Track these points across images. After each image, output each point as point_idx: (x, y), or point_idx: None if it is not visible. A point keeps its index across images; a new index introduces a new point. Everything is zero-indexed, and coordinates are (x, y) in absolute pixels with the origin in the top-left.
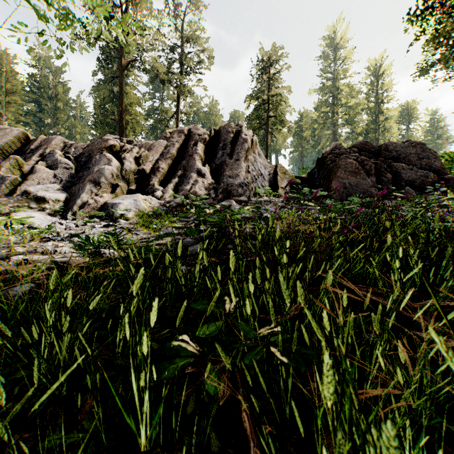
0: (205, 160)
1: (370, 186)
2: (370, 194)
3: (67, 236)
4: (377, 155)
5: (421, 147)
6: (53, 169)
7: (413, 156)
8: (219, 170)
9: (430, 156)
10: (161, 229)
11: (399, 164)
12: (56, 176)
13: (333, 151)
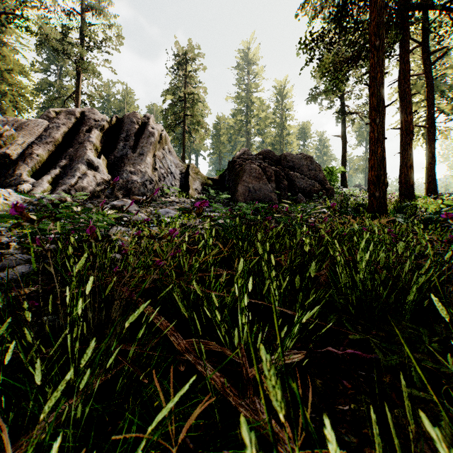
0: (102, 151)
1: (271, 192)
2: (270, 198)
3: None
4: (278, 164)
5: (311, 160)
6: None
7: (305, 167)
8: (119, 164)
9: (316, 168)
10: (1, 237)
11: (294, 173)
12: None
13: (241, 156)
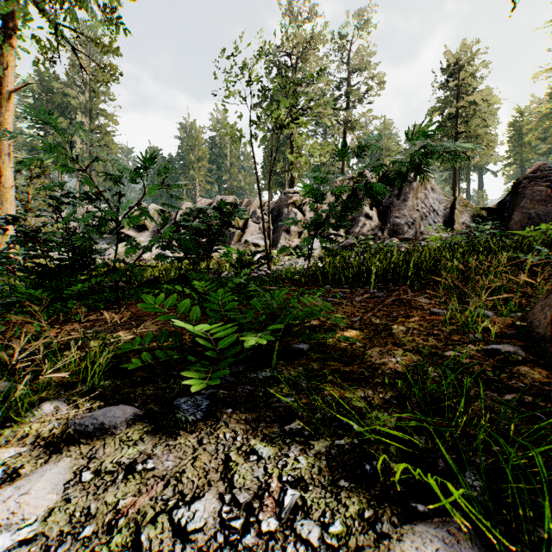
0: (372, 203)
1: None
2: None
3: (290, 263)
4: None
5: None
6: (258, 224)
7: None
8: (386, 212)
9: None
10: None
11: None
12: (260, 229)
13: (530, 175)
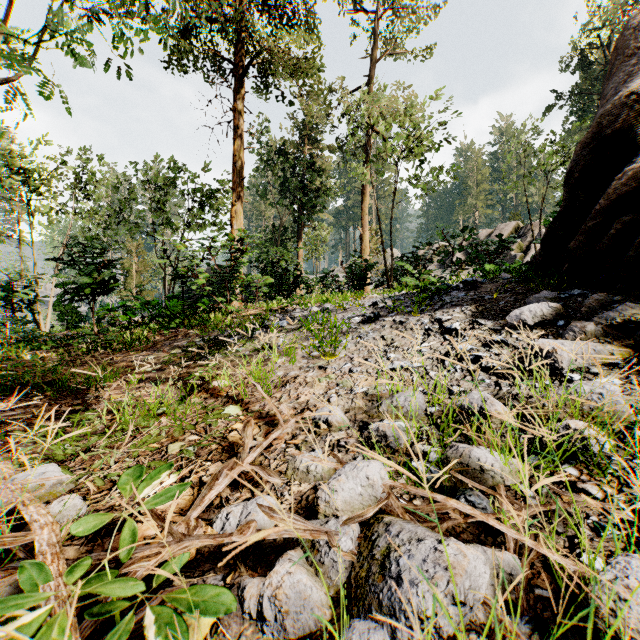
0: None
1: None
2: None
3: None
4: None
5: None
6: None
7: None
8: None
9: None
10: None
11: None
12: None
13: None
